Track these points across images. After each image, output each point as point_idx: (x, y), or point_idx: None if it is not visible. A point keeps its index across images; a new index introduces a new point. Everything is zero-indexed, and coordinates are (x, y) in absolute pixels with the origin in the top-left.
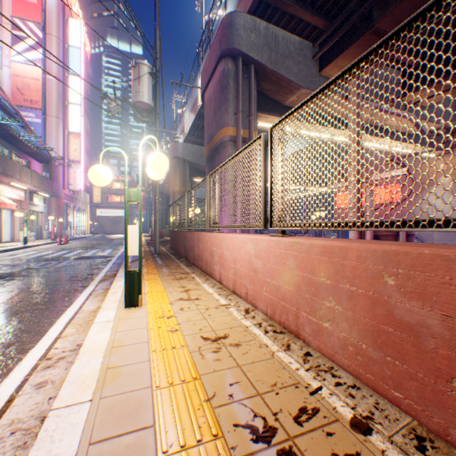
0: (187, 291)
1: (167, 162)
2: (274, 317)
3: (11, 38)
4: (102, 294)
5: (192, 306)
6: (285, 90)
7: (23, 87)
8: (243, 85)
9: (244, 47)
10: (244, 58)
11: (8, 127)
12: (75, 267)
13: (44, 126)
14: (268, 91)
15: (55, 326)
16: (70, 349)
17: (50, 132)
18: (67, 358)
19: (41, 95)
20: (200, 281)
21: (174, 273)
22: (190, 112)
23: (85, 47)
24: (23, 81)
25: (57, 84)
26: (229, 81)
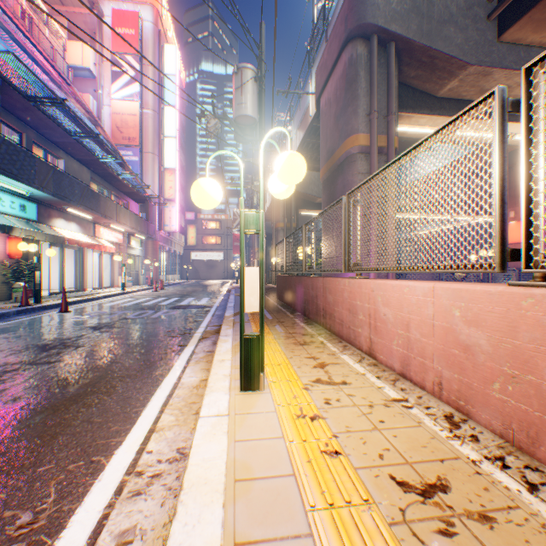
0: (322, 366)
1: (304, 165)
2: (534, 450)
3: (111, 75)
4: (204, 359)
5: (342, 396)
6: (440, 72)
7: (121, 125)
8: (378, 74)
9: (381, 19)
10: (380, 35)
11: (107, 165)
12: (171, 319)
13: (141, 164)
14: (414, 79)
15: (149, 408)
16: (168, 458)
17: (147, 169)
18: (163, 477)
19: (138, 131)
20: (335, 350)
21: (293, 335)
22: (297, 129)
23: (179, 74)
24: (121, 119)
25: (153, 117)
26: (359, 71)
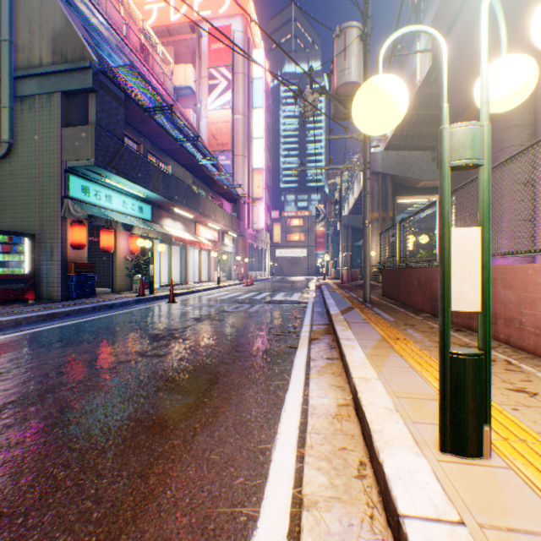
0: None
1: None
2: None
3: (207, 90)
4: (328, 370)
5: None
6: None
7: (216, 133)
8: None
9: None
10: None
11: (205, 168)
12: (268, 314)
13: (232, 167)
14: None
15: (279, 447)
16: None
17: (237, 172)
18: None
19: (230, 136)
20: None
21: None
22: None
23: (265, 77)
24: (216, 127)
25: (242, 122)
26: None
